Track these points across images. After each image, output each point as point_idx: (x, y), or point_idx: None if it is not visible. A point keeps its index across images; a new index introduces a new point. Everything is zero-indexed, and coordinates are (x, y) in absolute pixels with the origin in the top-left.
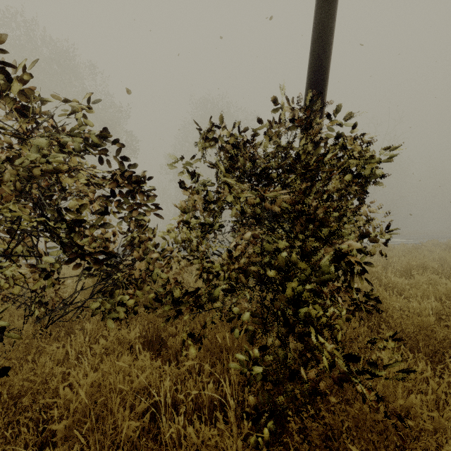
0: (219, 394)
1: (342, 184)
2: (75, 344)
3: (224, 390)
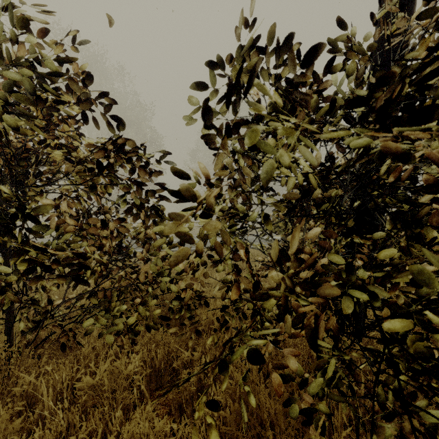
0: None
1: None
2: (54, 378)
3: None
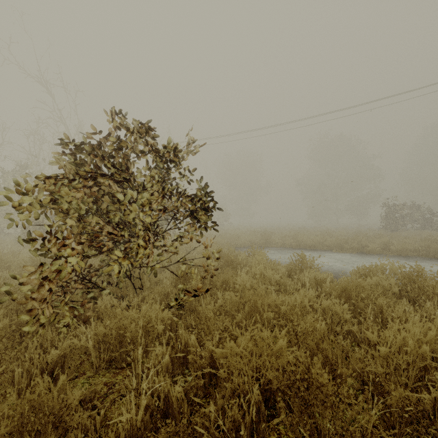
0: None
1: None
2: None
3: None
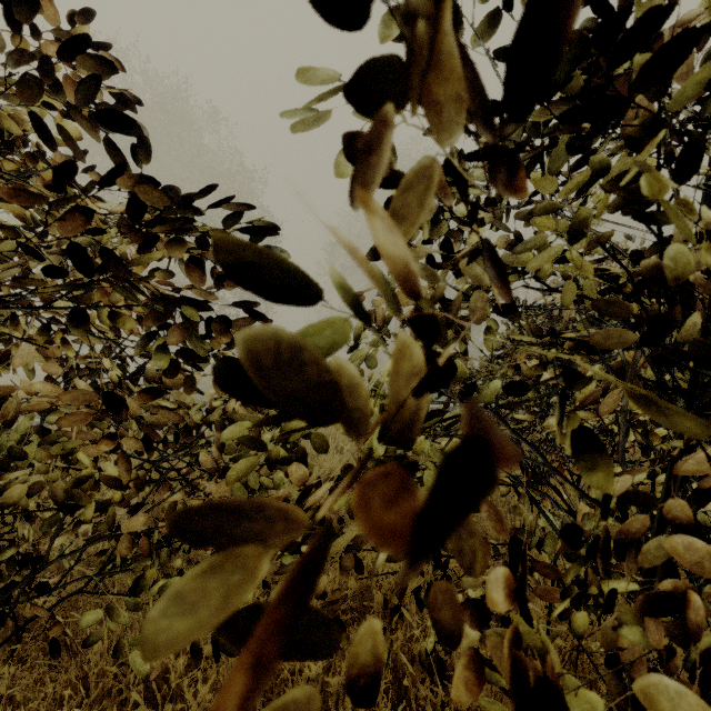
0: None
1: None
2: None
3: None
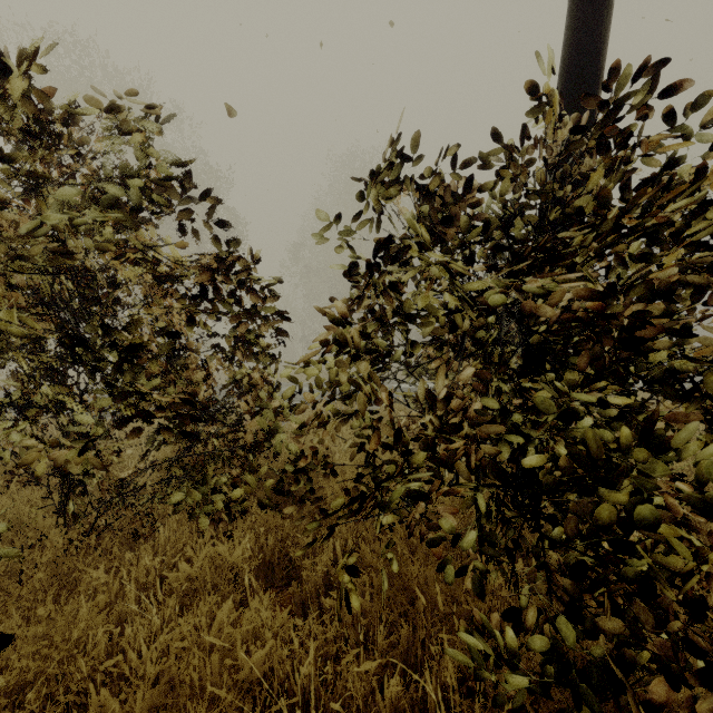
0: (411, 696)
1: (689, 261)
2: (136, 569)
3: (420, 689)
